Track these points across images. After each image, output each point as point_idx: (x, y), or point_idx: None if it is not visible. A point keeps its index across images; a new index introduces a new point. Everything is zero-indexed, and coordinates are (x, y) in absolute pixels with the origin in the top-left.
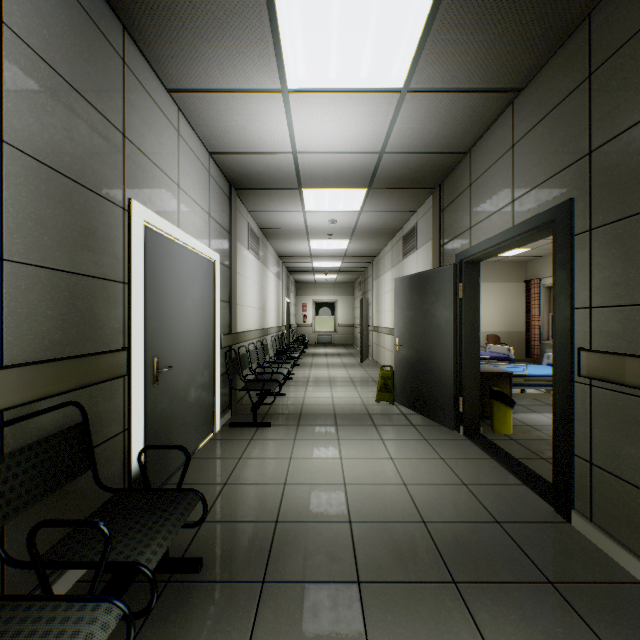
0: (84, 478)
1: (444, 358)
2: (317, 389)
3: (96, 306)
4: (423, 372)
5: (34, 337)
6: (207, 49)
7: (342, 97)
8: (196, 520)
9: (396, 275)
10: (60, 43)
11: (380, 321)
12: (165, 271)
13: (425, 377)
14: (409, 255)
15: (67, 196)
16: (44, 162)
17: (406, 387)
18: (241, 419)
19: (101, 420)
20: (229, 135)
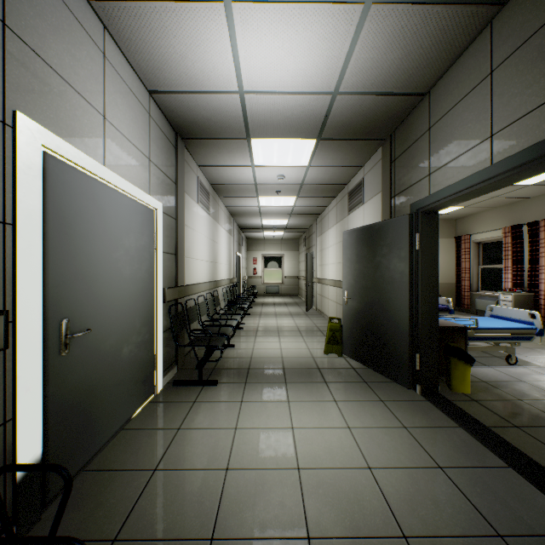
0: None
1: (398, 312)
2: (266, 340)
3: None
4: (374, 326)
5: None
6: None
7: (295, 10)
8: (105, 538)
9: (341, 230)
10: None
11: (324, 273)
12: (81, 214)
13: (376, 331)
14: (355, 210)
15: None
16: None
17: (355, 340)
18: (187, 375)
19: None
20: (168, 67)
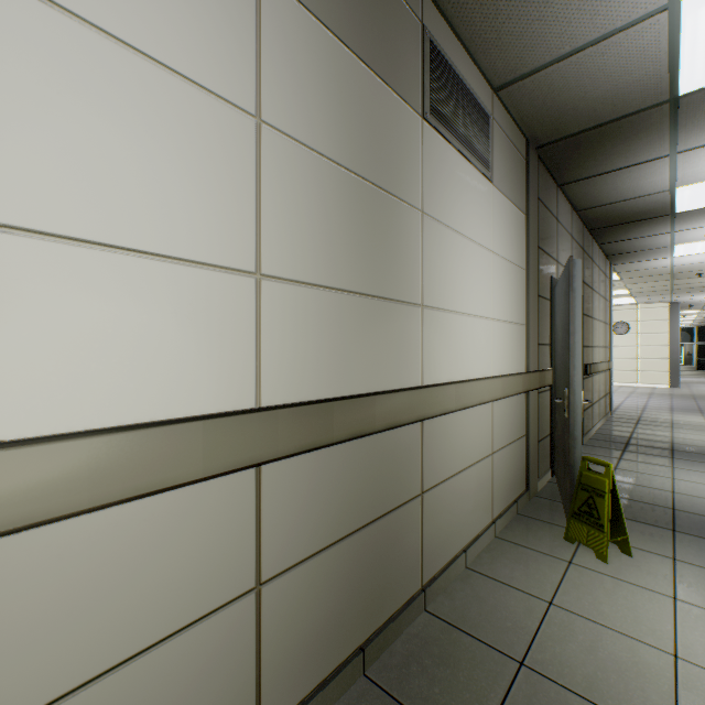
0: None
1: None
2: None
3: None
4: None
5: None
6: None
7: None
8: None
9: (355, 105)
10: None
11: None
12: None
13: None
14: (465, 155)
15: None
16: None
17: None
18: None
19: None
20: None
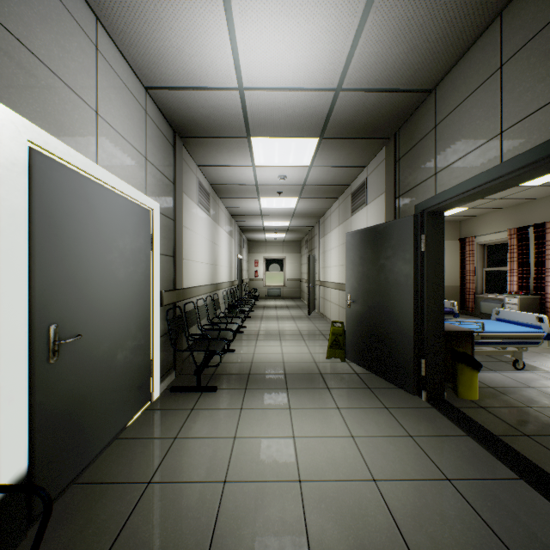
0: None
1: (403, 316)
2: (267, 344)
3: None
4: (378, 330)
5: None
6: None
7: (296, 1)
8: None
9: (343, 232)
10: None
11: (327, 276)
12: (71, 213)
13: (380, 335)
14: (358, 211)
15: None
16: None
17: (358, 344)
18: (185, 381)
19: None
20: (164, 61)
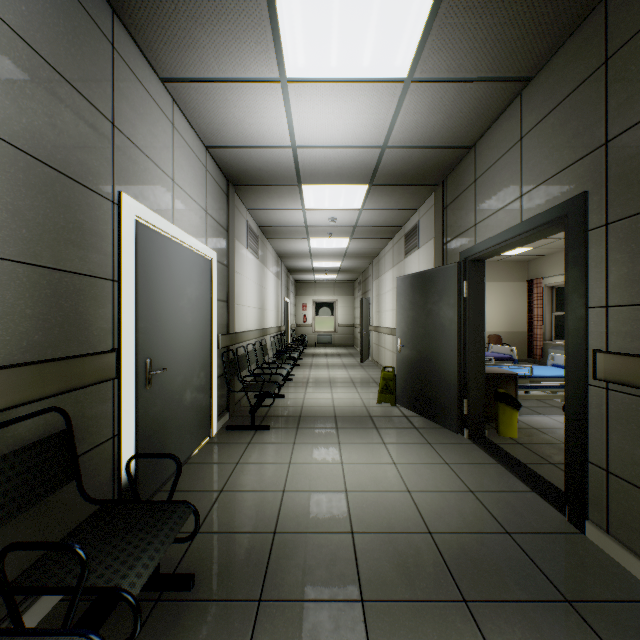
0: (68, 489)
1: (448, 359)
2: (317, 390)
3: (82, 305)
4: (426, 373)
5: (10, 338)
6: (201, 34)
7: (343, 87)
8: (190, 531)
9: (397, 274)
10: (41, 21)
11: (381, 321)
12: (158, 269)
13: (428, 378)
14: (411, 254)
15: (49, 186)
16: (22, 149)
17: (408, 388)
18: (239, 422)
19: (87, 426)
20: (226, 128)
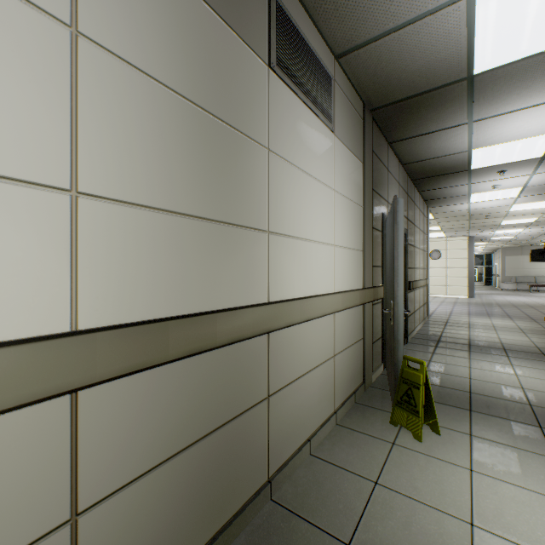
0: None
1: None
2: None
3: None
4: None
5: None
6: None
7: (513, 139)
8: None
9: (196, 40)
10: None
11: None
12: None
13: None
14: (309, 106)
15: None
16: None
17: None
18: None
19: None
20: None
